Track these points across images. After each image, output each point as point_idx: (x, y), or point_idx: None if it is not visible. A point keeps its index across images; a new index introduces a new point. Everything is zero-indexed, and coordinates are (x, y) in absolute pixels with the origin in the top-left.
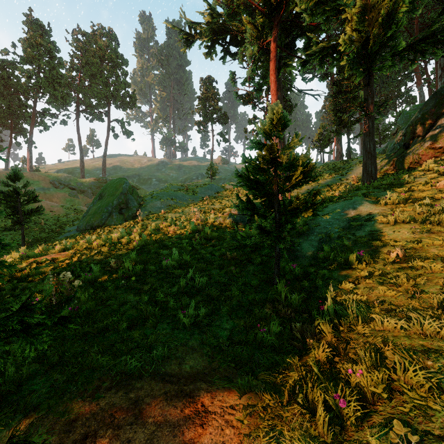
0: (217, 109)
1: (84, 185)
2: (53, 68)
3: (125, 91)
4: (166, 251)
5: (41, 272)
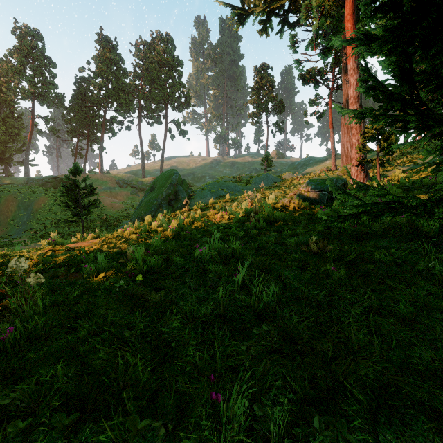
0: (272, 98)
1: (144, 184)
2: (119, 78)
3: (181, 91)
4: (206, 238)
5: (52, 261)
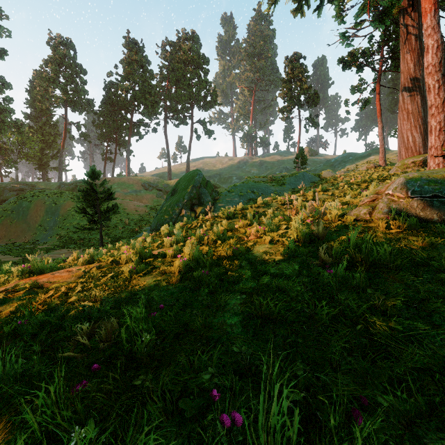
0: (305, 89)
1: (169, 186)
2: (145, 80)
3: (206, 89)
4: (237, 301)
5: None
